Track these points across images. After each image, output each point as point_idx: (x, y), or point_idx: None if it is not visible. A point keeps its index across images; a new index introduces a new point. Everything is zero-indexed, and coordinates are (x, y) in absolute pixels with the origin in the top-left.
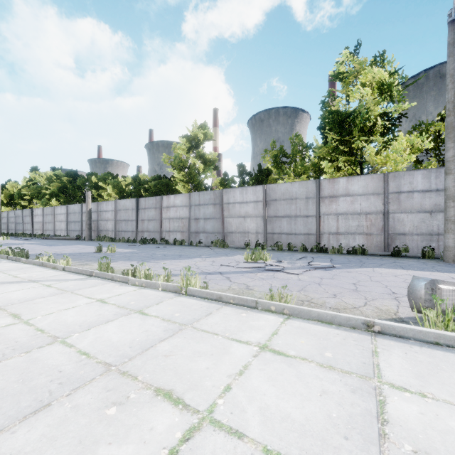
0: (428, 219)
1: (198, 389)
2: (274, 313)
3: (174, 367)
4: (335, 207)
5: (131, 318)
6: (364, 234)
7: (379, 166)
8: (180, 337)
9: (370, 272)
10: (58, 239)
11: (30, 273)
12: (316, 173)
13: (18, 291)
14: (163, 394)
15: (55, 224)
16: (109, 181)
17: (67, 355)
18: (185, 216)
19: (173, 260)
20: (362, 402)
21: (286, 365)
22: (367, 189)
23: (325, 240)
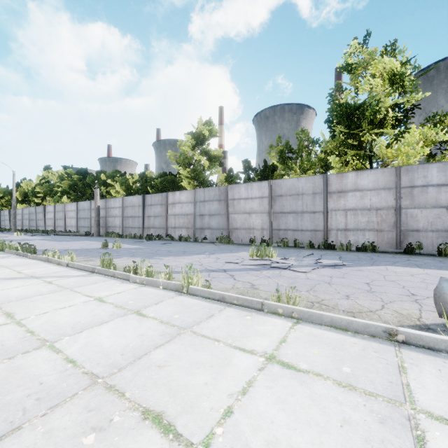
0: (444, 214)
1: (193, 413)
2: (282, 316)
3: (168, 382)
4: (344, 202)
5: (128, 319)
6: (374, 230)
7: (390, 159)
8: (177, 343)
9: (384, 271)
10: (68, 235)
11: (34, 269)
12: (323, 169)
13: (19, 287)
14: (152, 418)
15: (65, 220)
16: (117, 179)
17: (52, 362)
18: (191, 212)
19: (177, 256)
20: (395, 437)
21: (298, 383)
22: (378, 184)
23: (333, 237)
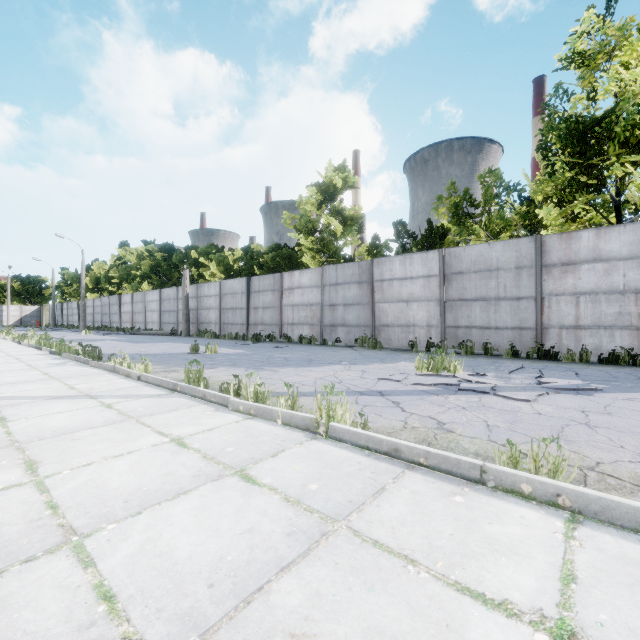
0: None
1: None
2: (530, 500)
3: None
4: (573, 281)
5: (224, 488)
6: (632, 328)
7: None
8: (324, 561)
9: None
10: (149, 334)
11: (93, 382)
12: (527, 229)
13: (62, 413)
14: None
15: (146, 314)
16: (213, 256)
17: (69, 595)
18: (316, 301)
19: (299, 368)
20: None
21: None
22: (639, 248)
23: (552, 339)
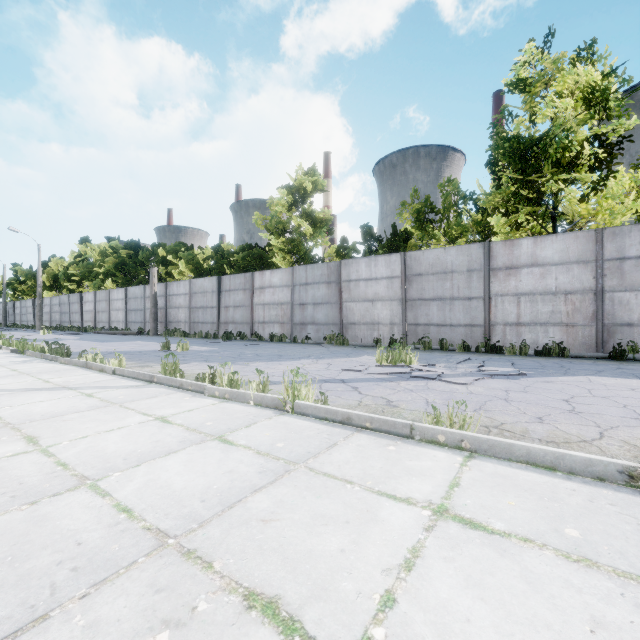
0: None
1: (330, 600)
2: (444, 446)
3: (280, 546)
4: (515, 283)
5: (207, 448)
6: (562, 325)
7: (584, 220)
8: (287, 485)
9: (586, 383)
10: (114, 333)
11: (67, 377)
12: (481, 236)
13: (45, 401)
14: (262, 607)
15: (110, 313)
16: (182, 254)
17: (95, 511)
18: (287, 300)
19: (269, 362)
20: None
21: (495, 553)
22: (568, 255)
23: (498, 335)
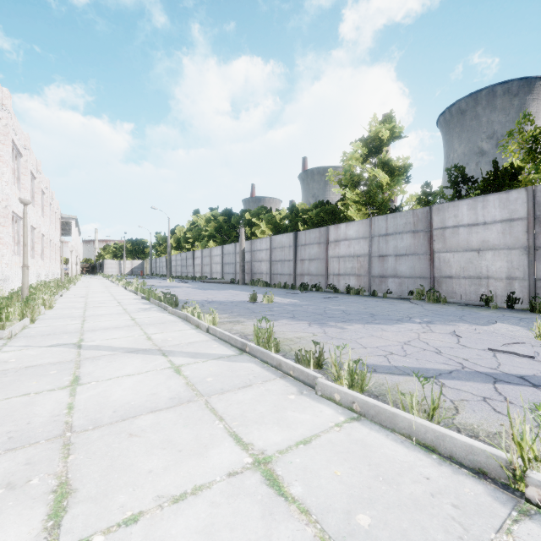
0: None
1: None
2: None
3: None
4: None
5: None
6: None
7: None
8: None
9: None
10: (214, 282)
11: (167, 332)
12: None
13: (132, 376)
14: None
15: (211, 266)
16: (263, 216)
17: None
18: (363, 252)
19: (366, 324)
20: None
21: None
22: None
23: None
